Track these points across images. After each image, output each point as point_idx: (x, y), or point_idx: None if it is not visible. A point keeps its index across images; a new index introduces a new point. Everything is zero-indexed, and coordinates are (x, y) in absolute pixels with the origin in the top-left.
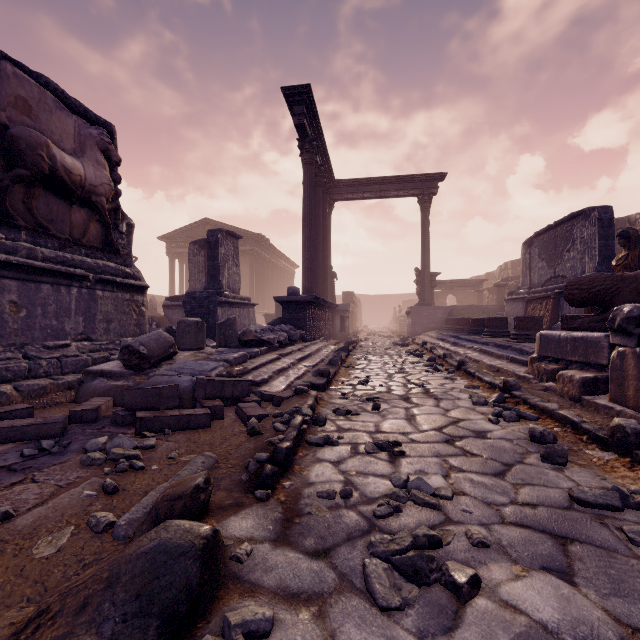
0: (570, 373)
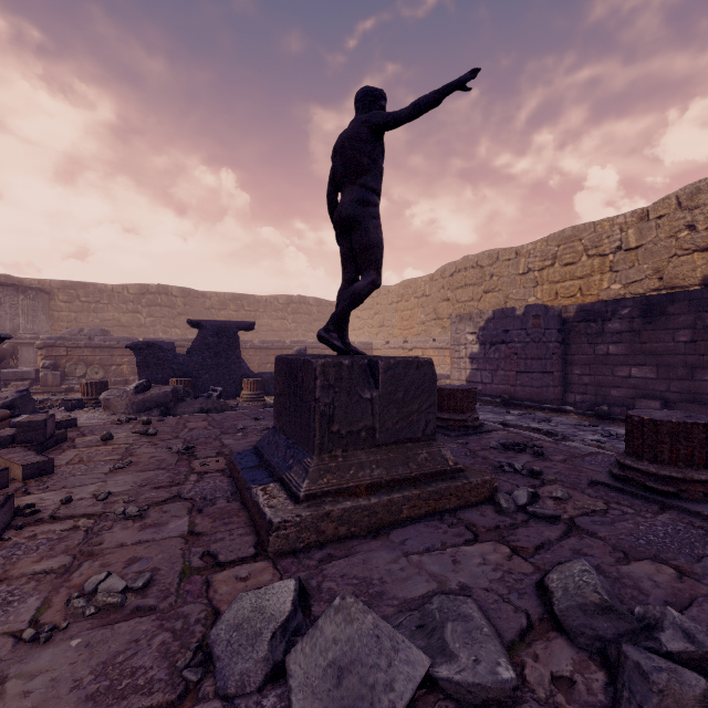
0: (21, 383)
